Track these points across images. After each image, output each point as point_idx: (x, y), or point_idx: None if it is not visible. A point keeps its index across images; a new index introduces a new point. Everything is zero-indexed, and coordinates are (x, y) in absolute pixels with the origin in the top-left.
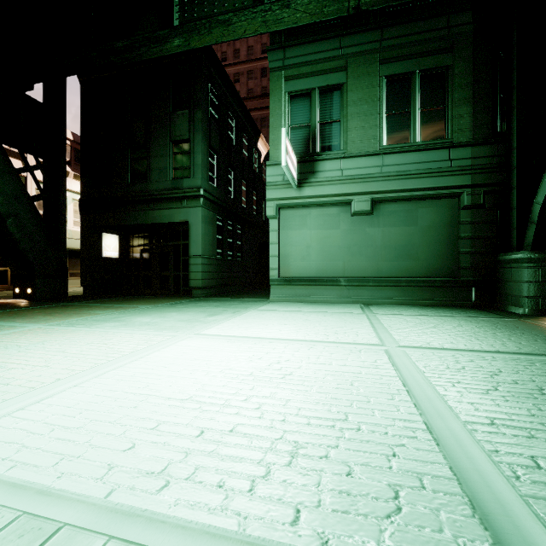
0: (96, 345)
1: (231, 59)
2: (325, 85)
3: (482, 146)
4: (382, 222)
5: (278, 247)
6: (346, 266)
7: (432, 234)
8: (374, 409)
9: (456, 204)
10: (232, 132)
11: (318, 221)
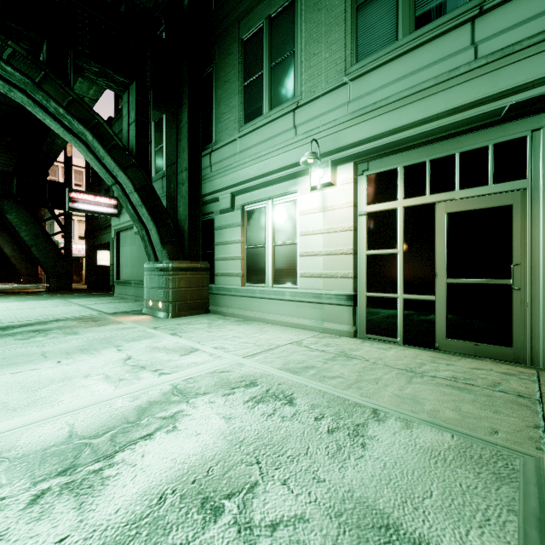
0: None
1: None
2: None
3: None
4: None
5: (116, 259)
6: (138, 272)
7: None
8: None
9: None
10: None
11: (130, 240)
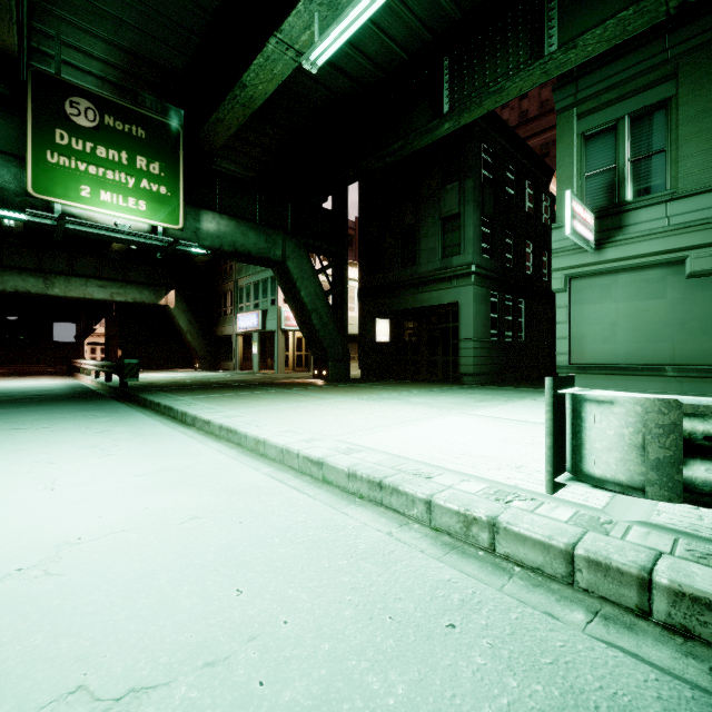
0: (391, 412)
1: None
2: (639, 108)
3: None
4: None
5: (568, 327)
6: (677, 349)
7: None
8: None
9: None
10: (511, 187)
11: (629, 290)
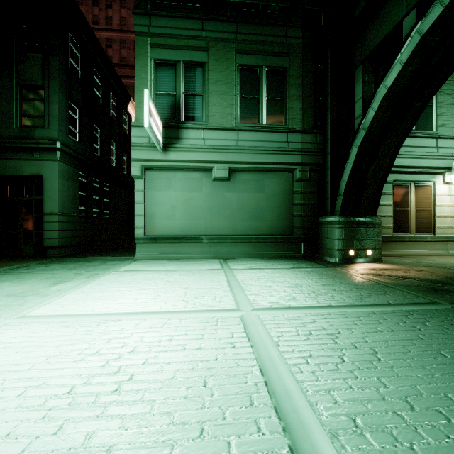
0: None
1: (103, 24)
2: (189, 60)
3: (308, 134)
4: (237, 188)
5: (144, 207)
6: (208, 225)
7: (274, 200)
8: (230, 436)
9: (291, 177)
10: (98, 90)
11: (183, 184)
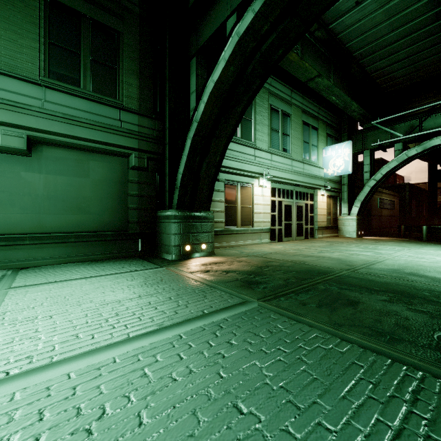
0: None
1: None
2: None
3: (146, 118)
4: (46, 167)
5: None
6: None
7: (104, 188)
8: None
9: (127, 163)
10: None
11: None
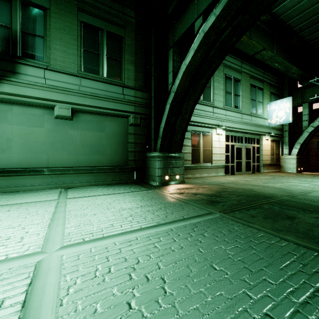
0: None
1: None
2: (28, 0)
3: (139, 91)
4: (81, 126)
5: None
6: (50, 158)
7: (113, 138)
8: None
9: (127, 122)
10: None
11: (21, 118)
